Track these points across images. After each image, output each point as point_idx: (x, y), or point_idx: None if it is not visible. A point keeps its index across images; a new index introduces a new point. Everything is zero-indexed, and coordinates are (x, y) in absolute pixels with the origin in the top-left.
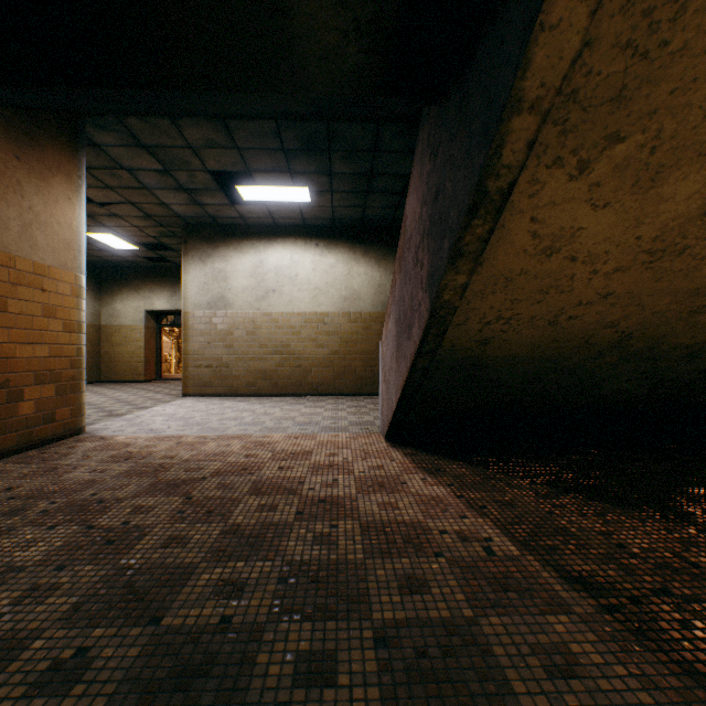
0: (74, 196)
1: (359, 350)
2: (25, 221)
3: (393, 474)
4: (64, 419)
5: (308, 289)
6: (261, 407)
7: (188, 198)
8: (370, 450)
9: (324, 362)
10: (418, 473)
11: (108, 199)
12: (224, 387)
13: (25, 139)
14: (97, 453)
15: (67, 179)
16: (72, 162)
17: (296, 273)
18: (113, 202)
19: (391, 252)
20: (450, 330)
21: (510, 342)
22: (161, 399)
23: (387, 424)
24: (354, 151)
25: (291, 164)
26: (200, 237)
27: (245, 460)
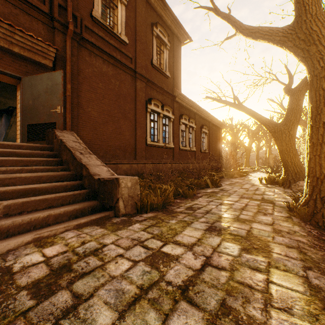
0: None
1: None
2: None
3: None
4: None
5: None
6: None
7: None
8: None
9: None
10: None
11: None
12: None
13: None
14: None
15: None
16: None
17: None
18: None
19: None
20: (9, 135)
21: None
22: None
23: None
24: None
25: None
26: None
27: None
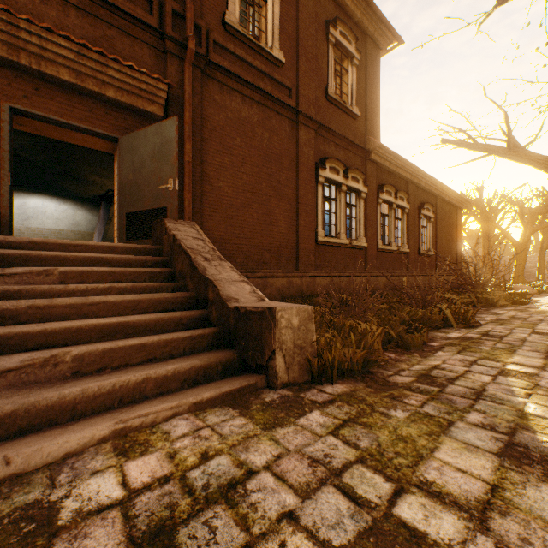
0: None
1: None
2: None
3: None
4: None
5: (53, 218)
6: None
7: None
8: None
9: None
10: None
11: None
12: None
13: None
14: None
15: None
16: None
17: (46, 210)
18: None
19: (96, 207)
20: (109, 234)
21: None
22: None
23: None
24: None
25: None
26: None
27: None
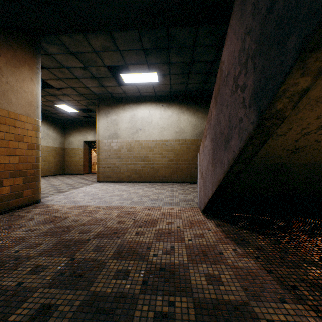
0: (34, 78)
1: (183, 159)
2: (4, 89)
3: (211, 243)
4: (28, 195)
5: (157, 128)
6: (133, 189)
7: (97, 83)
8: (193, 221)
9: (166, 165)
10: (229, 243)
11: (61, 85)
12: (116, 178)
13: (4, 44)
14: (38, 217)
15: (30, 68)
16: (33, 60)
17: (151, 120)
18: (63, 87)
19: (200, 107)
20: (269, 140)
21: (318, 151)
22: (86, 183)
23: (204, 204)
24: (182, 47)
25: (148, 59)
26: (105, 104)
27: (117, 225)
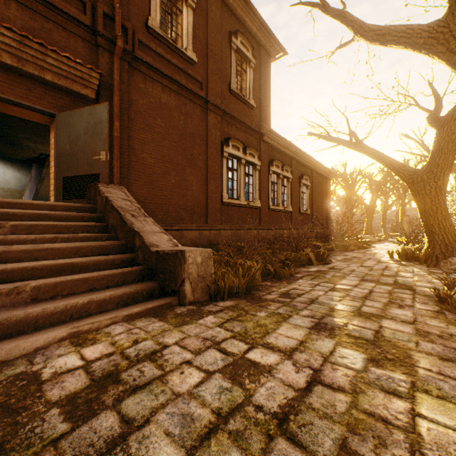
0: None
1: None
2: None
3: None
4: None
5: None
6: None
7: None
8: None
9: None
10: None
11: None
12: None
13: None
14: None
15: None
16: None
17: None
18: None
19: (26, 167)
20: (40, 192)
21: None
22: None
23: None
24: None
25: None
26: None
27: None
